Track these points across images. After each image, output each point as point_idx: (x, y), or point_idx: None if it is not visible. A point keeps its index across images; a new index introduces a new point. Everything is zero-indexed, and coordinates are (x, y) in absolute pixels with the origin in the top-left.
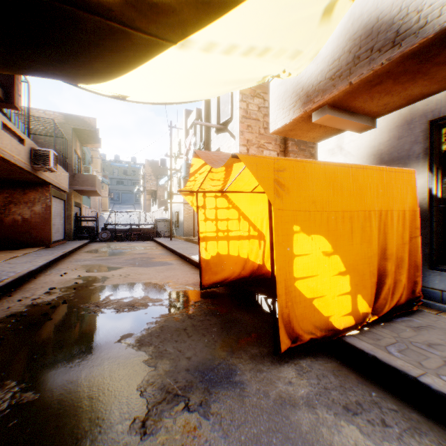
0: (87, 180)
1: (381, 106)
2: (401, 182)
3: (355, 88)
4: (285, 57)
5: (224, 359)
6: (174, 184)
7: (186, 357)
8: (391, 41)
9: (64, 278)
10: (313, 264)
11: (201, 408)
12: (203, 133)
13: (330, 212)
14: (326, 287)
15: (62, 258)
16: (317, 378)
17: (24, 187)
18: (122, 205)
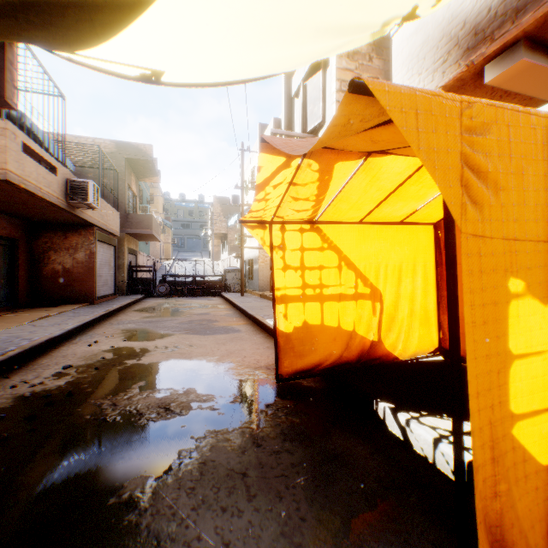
0: (142, 221)
1: None
2: None
3: None
4: None
5: None
6: None
7: None
8: None
9: (91, 349)
10: None
11: None
12: None
13: None
14: None
15: (103, 318)
16: None
17: (64, 229)
18: (187, 252)
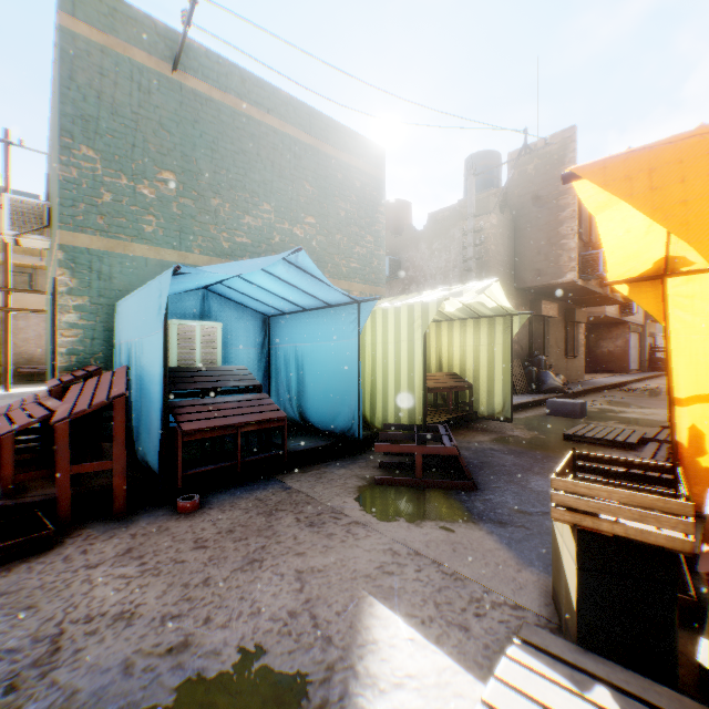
0: None
1: None
2: None
3: None
4: None
5: None
6: None
7: None
8: None
9: (647, 386)
10: None
11: None
12: None
13: None
14: None
15: (640, 380)
16: None
17: (607, 327)
18: None
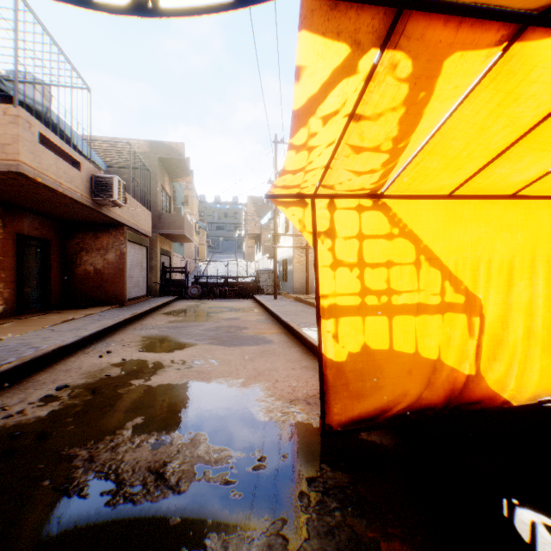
0: (174, 221)
1: None
2: None
3: None
4: None
5: None
6: (281, 223)
7: None
8: None
9: (100, 362)
10: None
11: None
12: None
13: None
14: None
15: (127, 322)
16: None
17: (95, 230)
18: (222, 254)
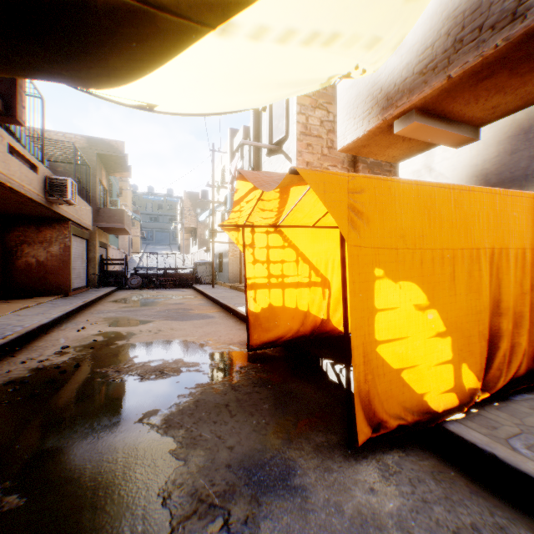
0: (114, 215)
1: (488, 109)
2: (519, 209)
3: (455, 83)
4: (359, 47)
5: (278, 451)
6: (217, 220)
7: (227, 447)
8: (511, 13)
9: (81, 334)
10: (401, 322)
11: (246, 529)
12: (251, 156)
13: (425, 250)
14: (419, 353)
15: (82, 309)
16: (410, 483)
17: (38, 223)
18: (156, 245)
